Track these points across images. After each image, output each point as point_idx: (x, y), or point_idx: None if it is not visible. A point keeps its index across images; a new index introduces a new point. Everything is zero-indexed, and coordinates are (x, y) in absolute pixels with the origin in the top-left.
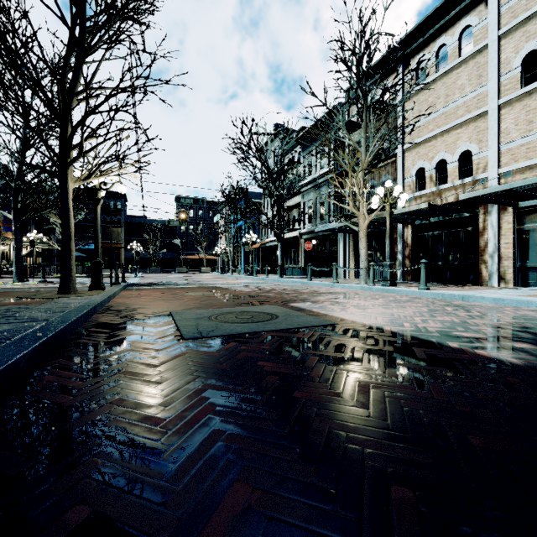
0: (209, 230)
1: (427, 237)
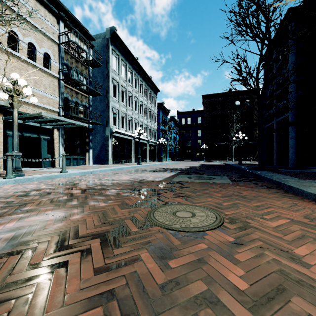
0: None
1: None
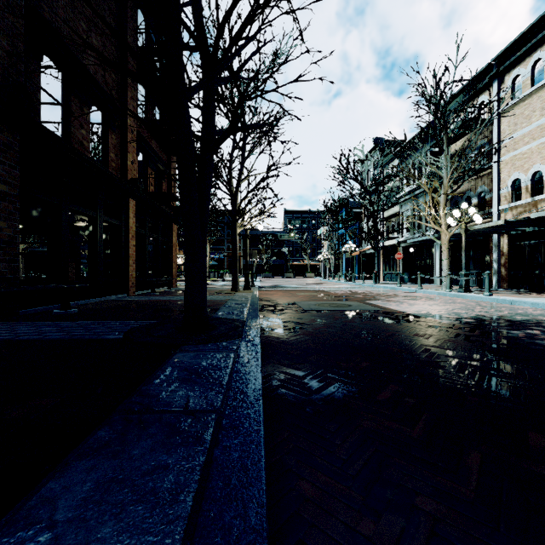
0: (312, 238)
1: (523, 246)
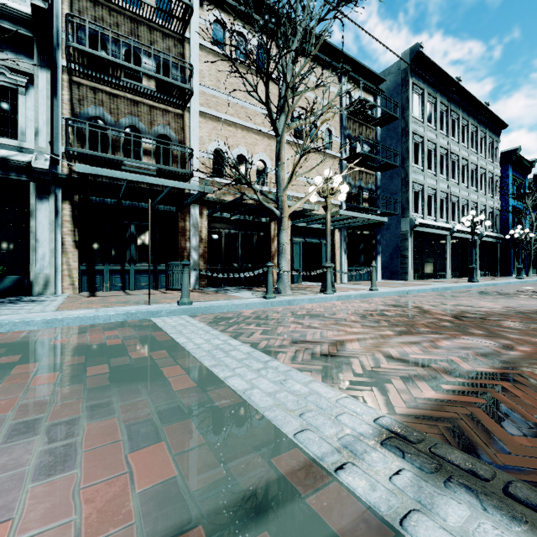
0: None
1: (224, 235)
